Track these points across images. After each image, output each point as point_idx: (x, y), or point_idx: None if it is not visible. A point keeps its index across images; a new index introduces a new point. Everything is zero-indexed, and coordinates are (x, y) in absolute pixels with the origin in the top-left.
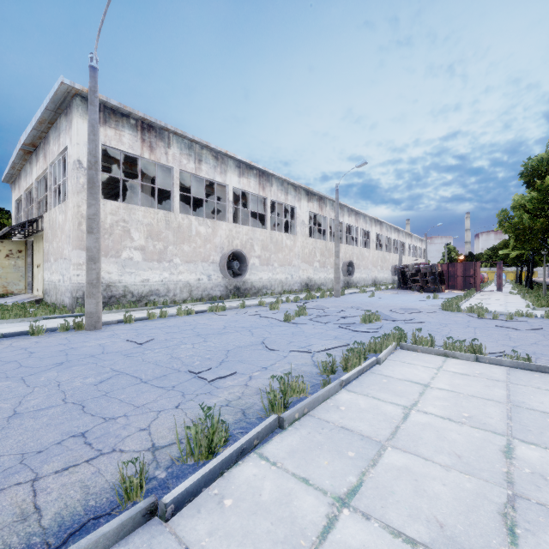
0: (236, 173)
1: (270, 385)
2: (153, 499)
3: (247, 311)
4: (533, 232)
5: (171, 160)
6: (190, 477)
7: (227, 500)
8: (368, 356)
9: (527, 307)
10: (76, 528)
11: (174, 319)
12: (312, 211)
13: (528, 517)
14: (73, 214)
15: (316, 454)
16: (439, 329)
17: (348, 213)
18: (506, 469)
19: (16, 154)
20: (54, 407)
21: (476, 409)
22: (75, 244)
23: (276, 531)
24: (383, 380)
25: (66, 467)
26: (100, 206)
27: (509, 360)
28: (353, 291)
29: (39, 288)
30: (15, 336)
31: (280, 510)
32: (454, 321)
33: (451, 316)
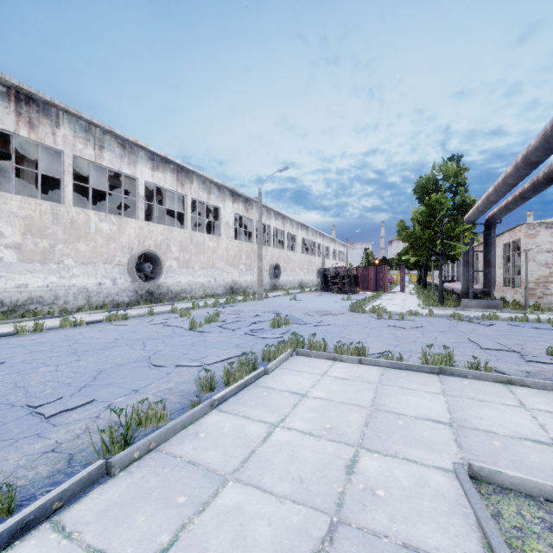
0: (149, 166)
1: (110, 419)
2: None
3: (153, 320)
4: (423, 241)
5: (61, 143)
6: None
7: None
8: (260, 365)
9: (419, 306)
10: None
11: (53, 333)
12: (238, 212)
13: (342, 550)
14: None
15: (136, 508)
16: (340, 331)
17: (275, 216)
18: (342, 489)
19: None
20: None
21: (340, 418)
22: None
23: None
24: (263, 393)
25: None
26: None
27: (385, 361)
28: (279, 293)
29: None
30: None
31: None
32: (356, 322)
33: (356, 318)
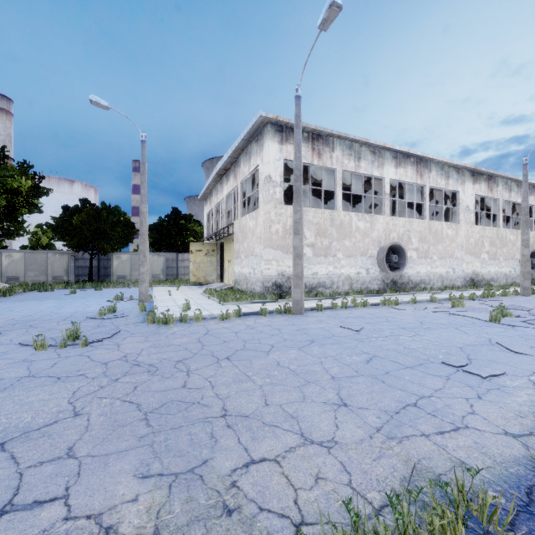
0: (392, 165)
1: None
2: None
3: (426, 307)
4: None
5: (335, 163)
6: None
7: None
8: None
9: None
10: (527, 490)
11: (356, 310)
12: (479, 194)
13: None
14: (264, 220)
15: None
16: None
17: (529, 190)
18: None
19: (212, 178)
20: (358, 377)
21: None
22: (267, 244)
23: None
24: None
25: (440, 431)
26: (283, 211)
27: None
28: None
29: (229, 279)
30: (250, 315)
31: None
32: None
33: None
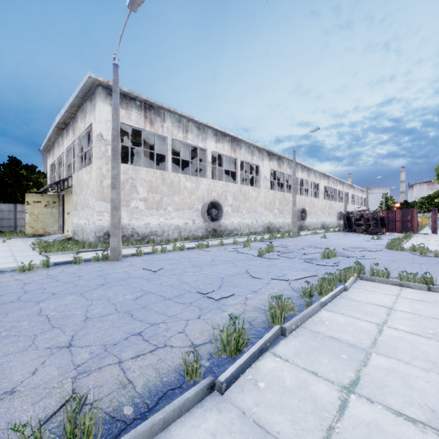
0: (213, 140)
1: (270, 303)
2: (211, 378)
3: (226, 248)
4: None
5: (166, 132)
6: (232, 365)
7: (260, 383)
8: (335, 284)
9: None
10: (161, 395)
11: (172, 253)
12: (272, 168)
13: None
14: (96, 174)
15: (316, 355)
16: (389, 264)
17: (301, 169)
18: None
19: (52, 131)
20: (112, 315)
21: (438, 328)
22: (98, 197)
23: (304, 406)
24: (353, 303)
25: (137, 355)
26: None
27: None
28: (306, 233)
29: (69, 230)
30: (63, 264)
31: (302, 392)
32: (400, 258)
33: (397, 254)
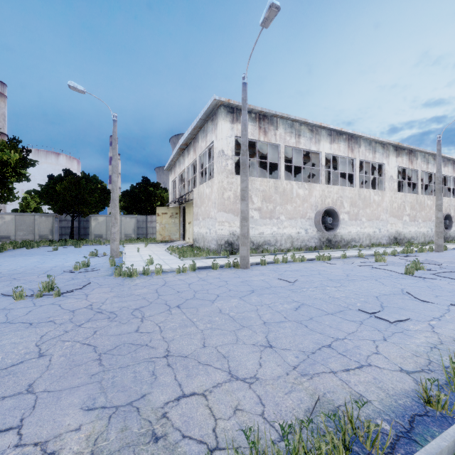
0: (327, 141)
1: None
2: None
3: (353, 262)
4: None
5: (278, 139)
6: None
7: None
8: None
9: None
10: (410, 418)
11: (294, 264)
12: (401, 165)
13: None
14: (218, 188)
15: None
16: None
17: (443, 163)
18: None
19: (176, 152)
20: (285, 322)
21: None
22: (220, 208)
23: None
24: None
25: (346, 369)
26: (234, 180)
27: None
28: (453, 246)
29: (190, 237)
30: (203, 269)
31: None
32: None
33: None
